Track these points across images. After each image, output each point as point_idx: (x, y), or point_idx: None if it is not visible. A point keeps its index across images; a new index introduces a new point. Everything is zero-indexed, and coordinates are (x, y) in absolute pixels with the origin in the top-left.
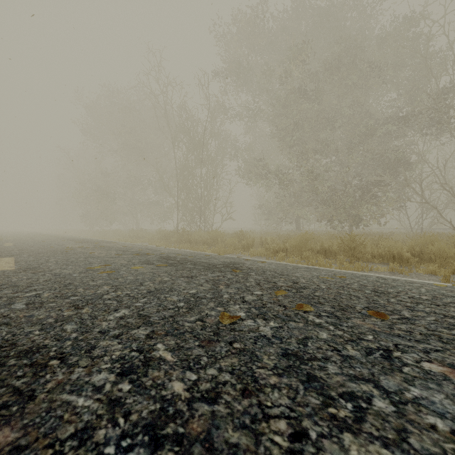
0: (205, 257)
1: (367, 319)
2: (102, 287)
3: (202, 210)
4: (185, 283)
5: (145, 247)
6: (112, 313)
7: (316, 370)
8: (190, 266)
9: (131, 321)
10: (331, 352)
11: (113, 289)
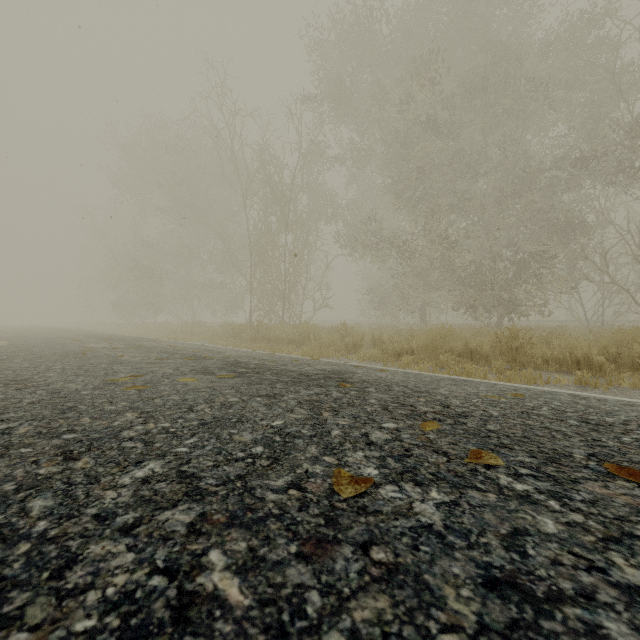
0: (292, 362)
1: (610, 483)
2: (124, 415)
3: (286, 294)
4: (263, 407)
5: (203, 347)
6: (130, 470)
7: (584, 639)
8: (270, 378)
9: (162, 489)
10: (588, 574)
11: (141, 419)
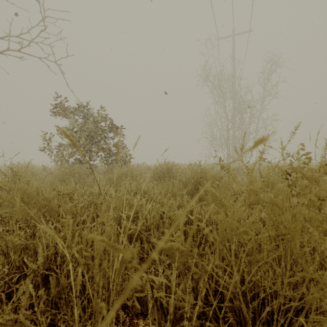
0: None
1: None
2: None
3: None
4: None
5: None
6: None
7: None
8: None
9: None
10: None
11: None
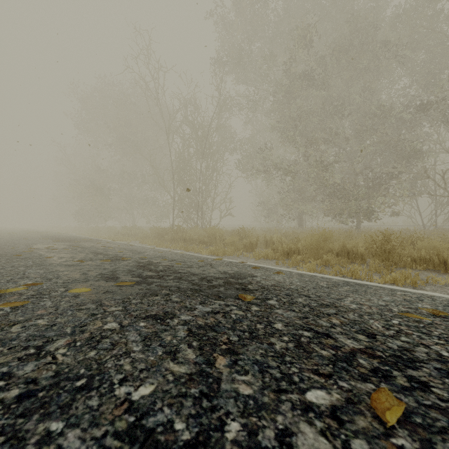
0: (198, 262)
1: None
2: None
3: (199, 205)
4: (140, 343)
5: (130, 247)
6: None
7: None
8: (170, 285)
9: None
10: None
11: None
